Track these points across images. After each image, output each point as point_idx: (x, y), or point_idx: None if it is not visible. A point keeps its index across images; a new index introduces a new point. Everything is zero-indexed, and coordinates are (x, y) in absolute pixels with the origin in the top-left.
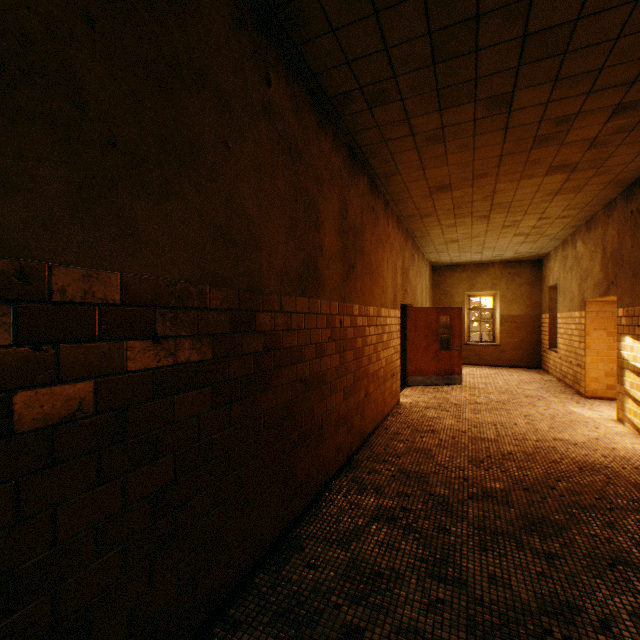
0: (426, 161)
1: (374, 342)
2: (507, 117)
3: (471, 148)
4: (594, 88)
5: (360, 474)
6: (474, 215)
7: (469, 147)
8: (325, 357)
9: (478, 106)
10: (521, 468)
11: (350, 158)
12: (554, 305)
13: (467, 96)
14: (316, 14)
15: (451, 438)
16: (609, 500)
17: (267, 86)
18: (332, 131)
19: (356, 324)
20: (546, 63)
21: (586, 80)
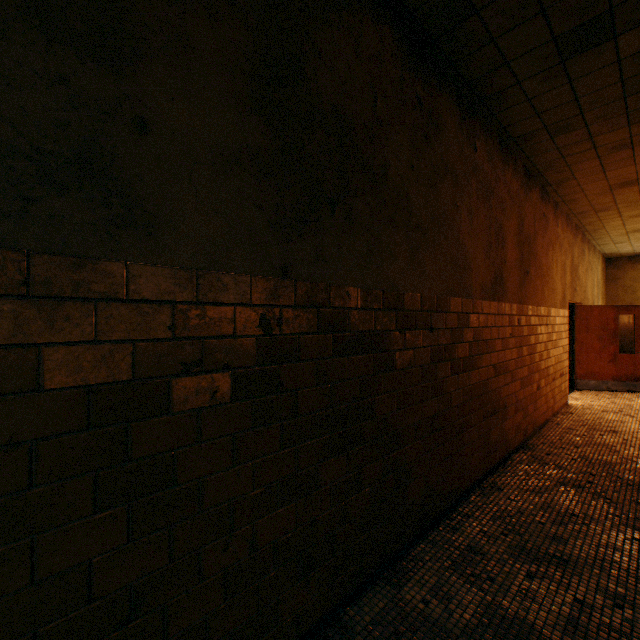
0: (607, 165)
1: (544, 340)
2: None
3: None
4: None
5: (538, 453)
6: None
7: None
8: (507, 350)
9: None
10: None
11: (525, 177)
12: None
13: None
14: (516, 94)
15: (638, 440)
16: None
17: (474, 153)
18: (512, 161)
19: (529, 323)
20: None
21: None
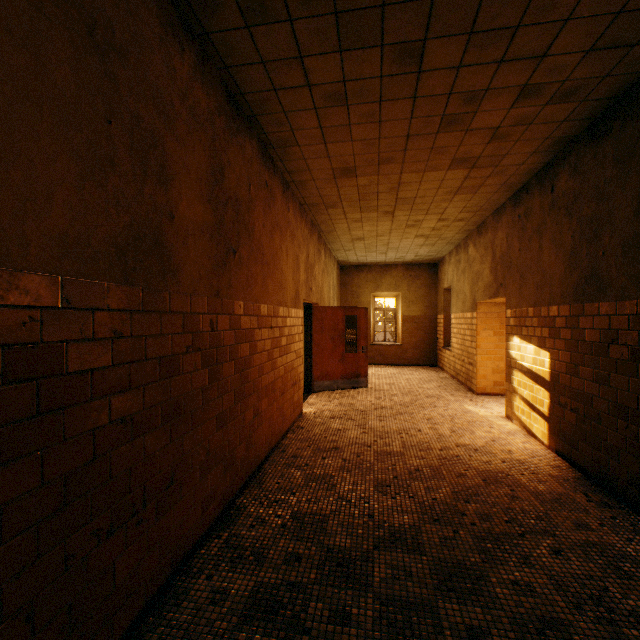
0: (328, 131)
1: (268, 348)
2: (417, 80)
3: (377, 120)
4: (507, 56)
5: (239, 530)
6: (380, 210)
7: (375, 118)
8: (181, 376)
9: (385, 55)
10: (429, 489)
11: (229, 105)
12: (448, 306)
13: (373, 34)
14: None
15: (356, 456)
16: (518, 521)
17: None
18: (195, 52)
19: (240, 326)
20: (464, 0)
21: (501, 41)
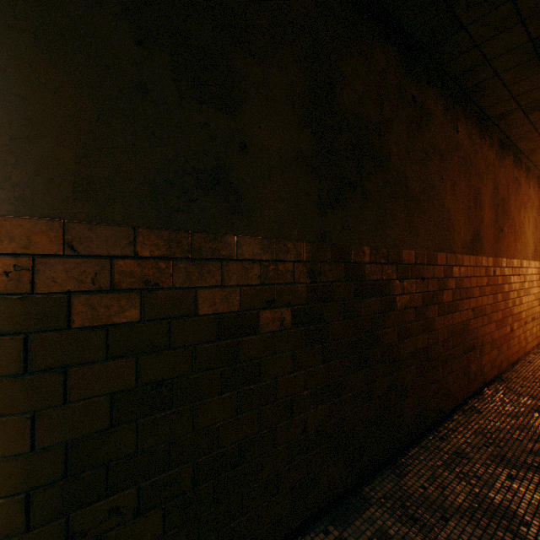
0: None
1: (516, 288)
2: None
3: None
4: None
5: (512, 385)
6: None
7: None
8: (484, 296)
9: None
10: None
11: (499, 148)
12: None
13: None
14: (494, 84)
15: None
16: None
17: (456, 133)
18: (488, 136)
19: (503, 273)
20: None
21: None
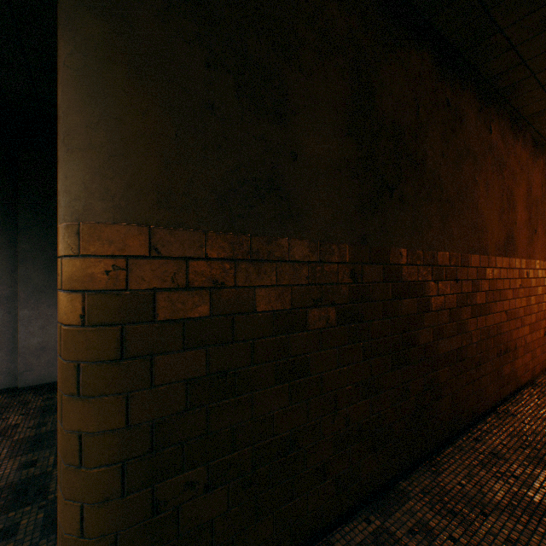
0: None
1: None
2: None
3: None
4: None
5: None
6: None
7: None
8: (517, 298)
9: None
10: None
11: (532, 147)
12: None
13: None
14: (529, 84)
15: None
16: None
17: (489, 134)
18: (521, 136)
19: (536, 276)
20: None
21: None
